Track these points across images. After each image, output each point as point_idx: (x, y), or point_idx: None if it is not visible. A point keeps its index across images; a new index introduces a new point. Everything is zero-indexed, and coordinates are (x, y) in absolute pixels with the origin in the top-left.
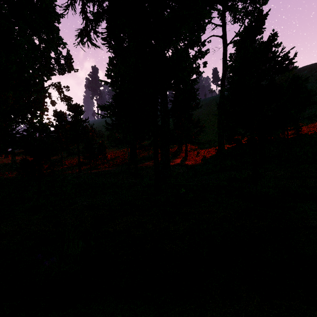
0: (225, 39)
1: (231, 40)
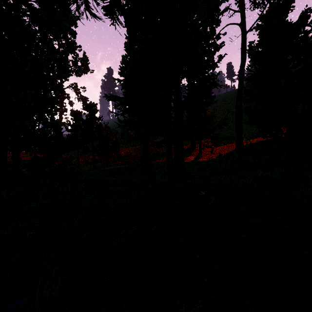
0: (244, 27)
1: (251, 27)
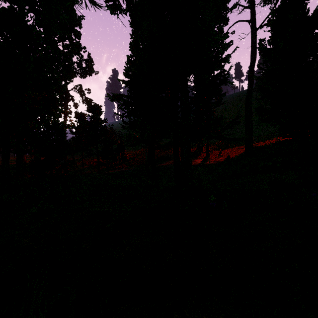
0: (254, 23)
1: (262, 23)
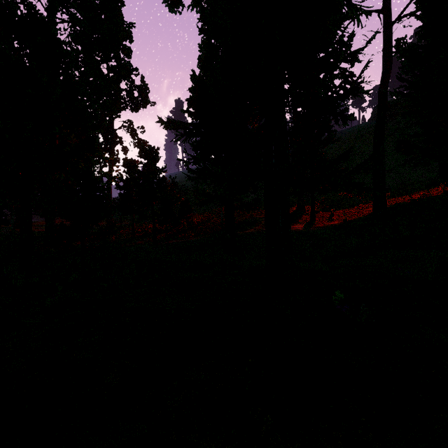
0: (388, 14)
1: (401, 13)
